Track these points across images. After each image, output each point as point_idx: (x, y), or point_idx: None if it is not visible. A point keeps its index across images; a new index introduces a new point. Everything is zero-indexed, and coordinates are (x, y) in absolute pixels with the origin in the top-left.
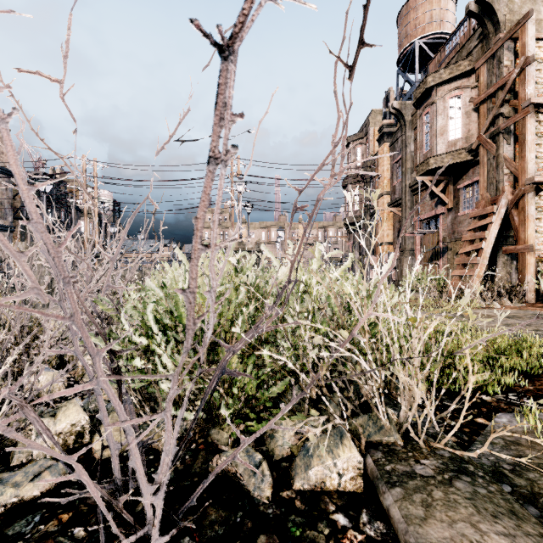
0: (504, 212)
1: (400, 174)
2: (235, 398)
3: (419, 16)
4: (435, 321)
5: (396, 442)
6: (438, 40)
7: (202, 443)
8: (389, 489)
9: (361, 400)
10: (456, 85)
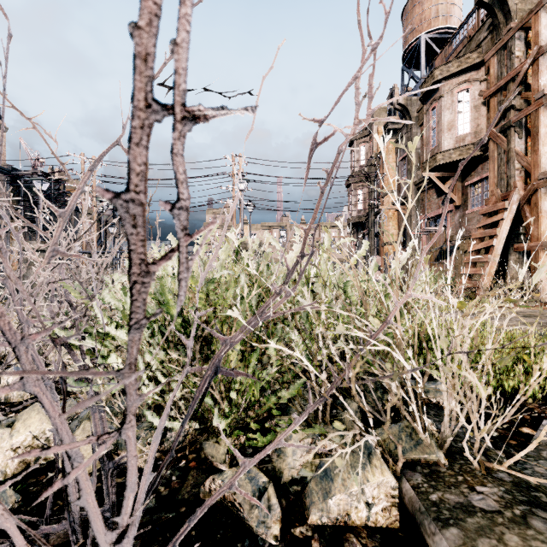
0: (516, 208)
1: (406, 172)
2: (234, 404)
3: (425, 11)
4: (490, 307)
5: (439, 461)
6: (444, 35)
7: (193, 459)
8: (441, 530)
9: (386, 407)
10: (465, 78)
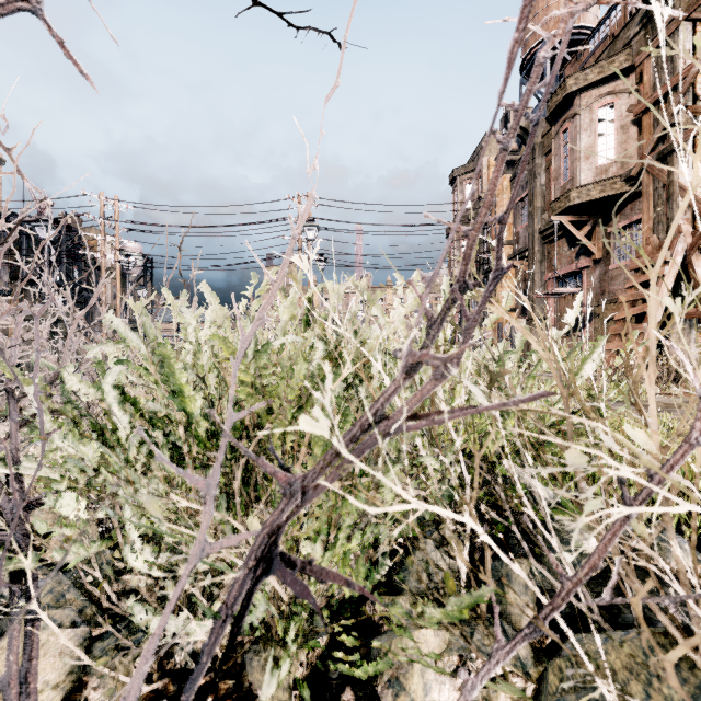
0: (681, 261)
1: (526, 216)
2: None
3: (551, 5)
4: None
5: None
6: (576, 37)
7: (228, 693)
8: None
9: None
10: (608, 89)
